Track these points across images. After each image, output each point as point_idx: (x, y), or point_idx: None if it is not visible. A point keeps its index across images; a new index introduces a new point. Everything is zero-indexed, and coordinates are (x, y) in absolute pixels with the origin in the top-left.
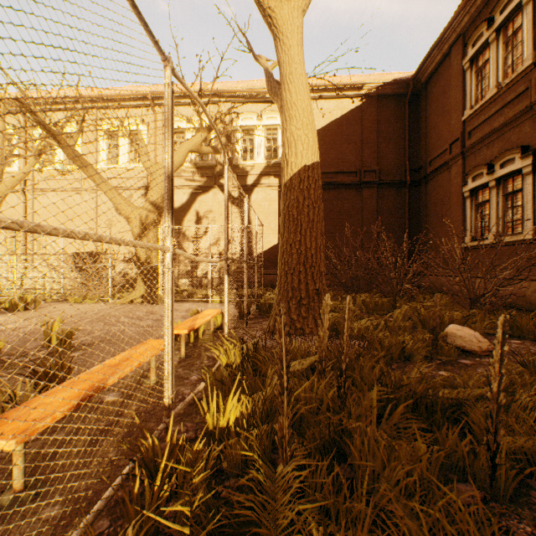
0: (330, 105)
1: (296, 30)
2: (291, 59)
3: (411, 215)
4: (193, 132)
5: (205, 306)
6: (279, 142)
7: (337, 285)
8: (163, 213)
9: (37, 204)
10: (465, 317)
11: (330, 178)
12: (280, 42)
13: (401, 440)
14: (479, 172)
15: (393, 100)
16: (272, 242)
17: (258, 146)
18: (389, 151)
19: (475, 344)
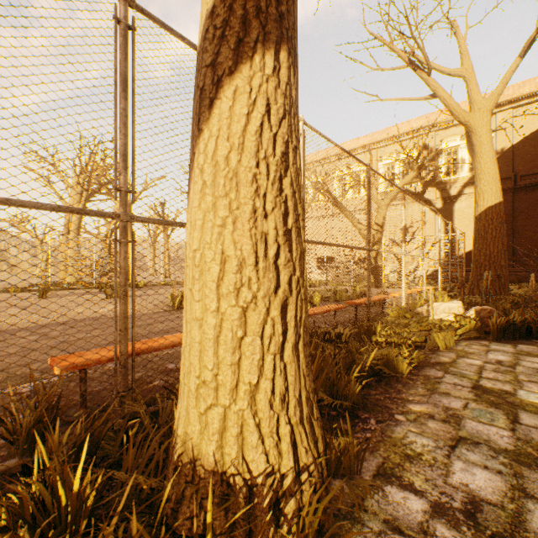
0: None
1: (485, 124)
2: (480, 143)
3: None
4: (400, 163)
5: None
6: None
7: None
8: None
9: None
10: None
11: None
12: (473, 134)
13: None
14: None
15: None
16: None
17: (461, 162)
18: None
19: None
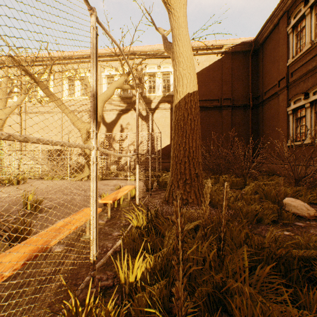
0: (202, 58)
1: (183, 6)
2: (179, 25)
3: (253, 126)
4: (118, 77)
5: (125, 183)
6: (170, 82)
7: (207, 169)
8: (101, 126)
9: (27, 121)
10: (295, 192)
11: (202, 104)
12: (172, 14)
13: (268, 293)
14: (298, 98)
15: (241, 55)
16: (166, 143)
17: (158, 84)
18: (239, 86)
19: (305, 211)
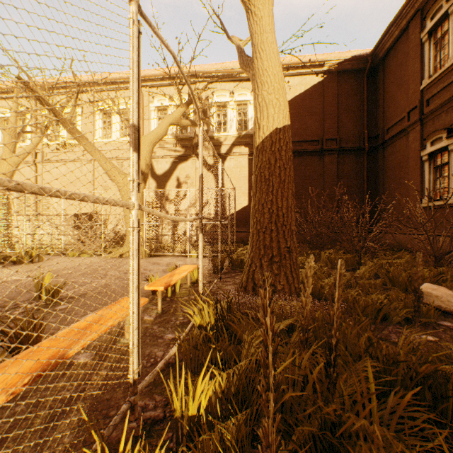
0: (294, 81)
1: (267, 2)
2: (262, 29)
3: (369, 179)
4: (174, 109)
5: (184, 261)
6: (249, 116)
7: (302, 242)
8: (149, 180)
9: (45, 173)
10: (436, 276)
11: (294, 147)
12: (251, 14)
13: (409, 436)
14: (438, 137)
15: (352, 75)
16: (243, 204)
17: (230, 119)
18: (349, 121)
19: None
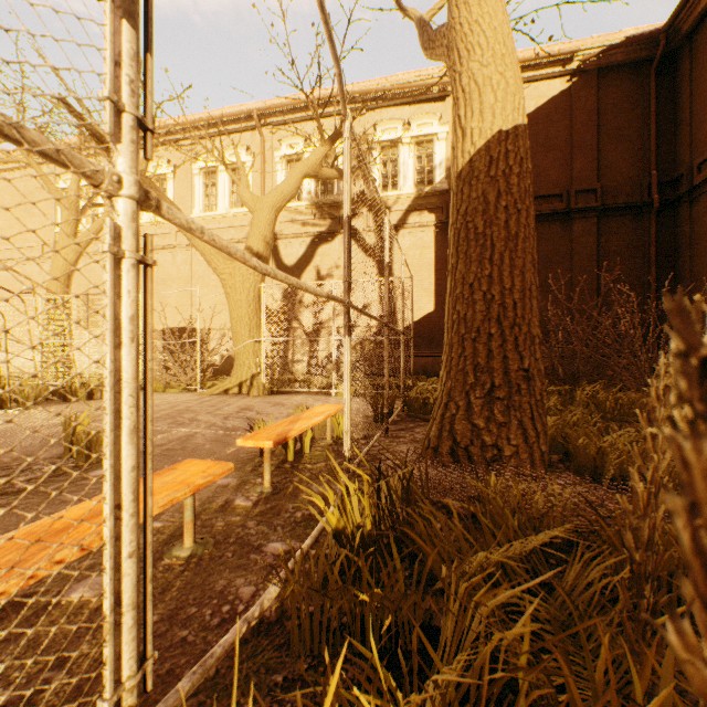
0: None
1: None
2: None
3: (661, 259)
4: None
5: (325, 401)
6: (435, 160)
7: None
8: None
9: None
10: None
11: None
12: None
13: None
14: None
15: (626, 73)
16: (425, 309)
17: (404, 168)
18: (620, 156)
19: None
